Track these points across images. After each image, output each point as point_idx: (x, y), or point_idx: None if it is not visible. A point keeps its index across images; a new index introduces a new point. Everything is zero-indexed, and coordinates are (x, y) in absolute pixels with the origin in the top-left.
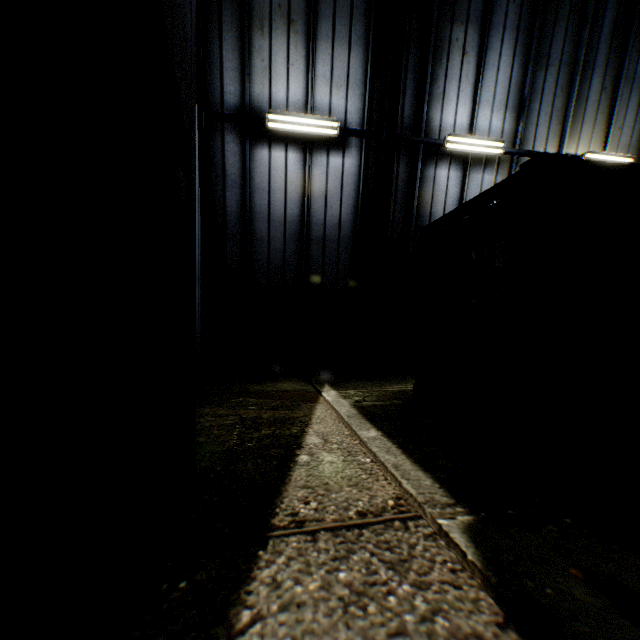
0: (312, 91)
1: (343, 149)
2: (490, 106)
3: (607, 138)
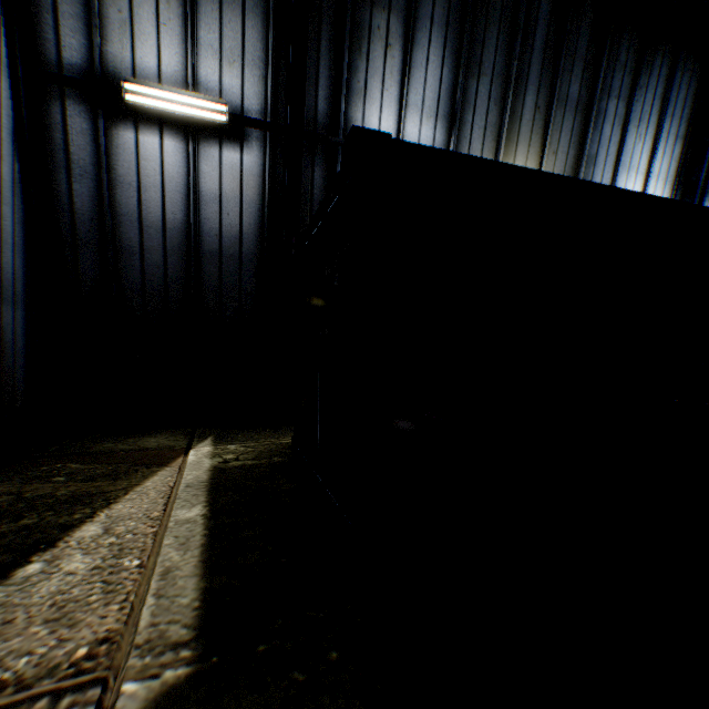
0: (195, 63)
1: (241, 142)
2: (419, 111)
3: (543, 162)
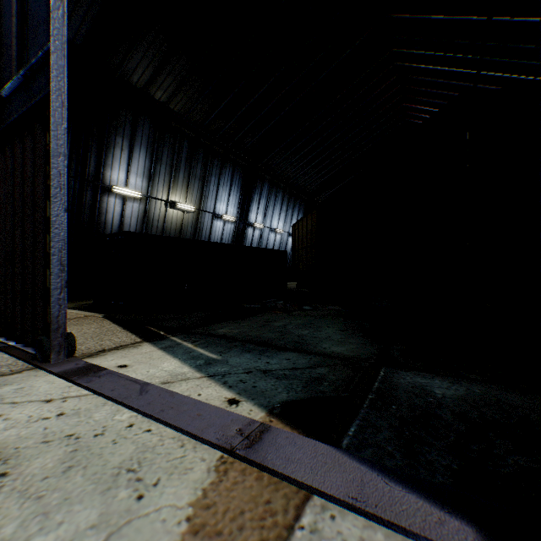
0: None
1: None
2: (136, 174)
3: (187, 197)
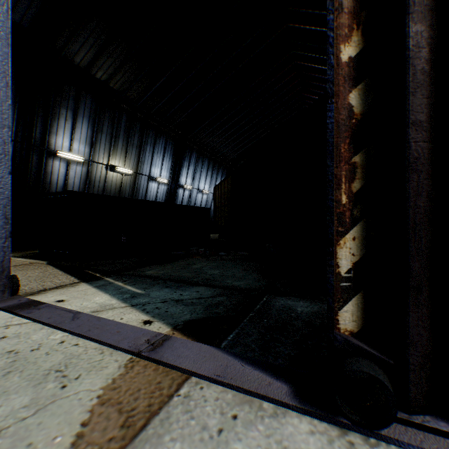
0: None
1: None
2: (79, 141)
3: (126, 162)
